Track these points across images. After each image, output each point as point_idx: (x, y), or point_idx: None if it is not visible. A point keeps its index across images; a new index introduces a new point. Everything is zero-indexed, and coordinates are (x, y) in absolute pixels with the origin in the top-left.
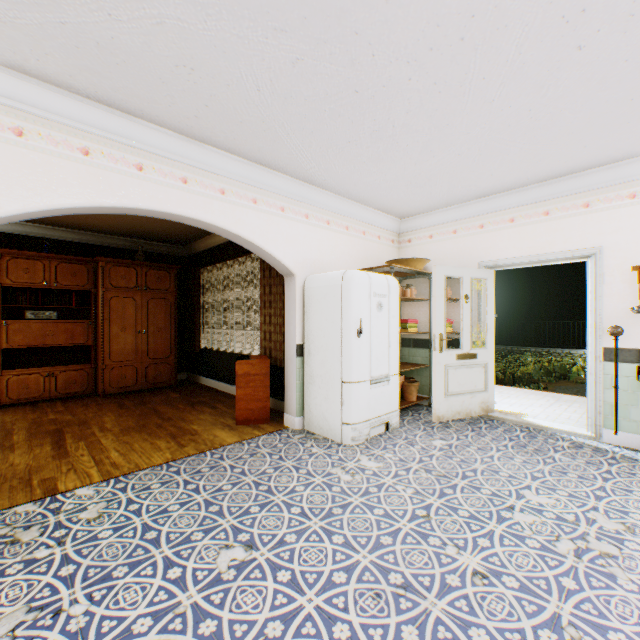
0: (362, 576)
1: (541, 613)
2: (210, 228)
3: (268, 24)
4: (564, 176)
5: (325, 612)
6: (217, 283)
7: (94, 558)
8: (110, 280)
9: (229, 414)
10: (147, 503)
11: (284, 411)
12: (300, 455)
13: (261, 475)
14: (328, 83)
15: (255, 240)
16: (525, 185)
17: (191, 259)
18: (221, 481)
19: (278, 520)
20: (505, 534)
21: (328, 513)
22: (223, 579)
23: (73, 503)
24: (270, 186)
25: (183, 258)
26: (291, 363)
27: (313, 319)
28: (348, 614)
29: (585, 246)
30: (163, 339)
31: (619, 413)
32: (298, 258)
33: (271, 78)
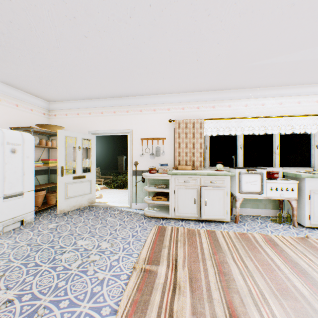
0: None
1: (31, 309)
2: None
3: None
4: (120, 97)
5: None
6: None
7: None
8: None
9: None
10: None
11: None
12: None
13: None
14: None
15: None
16: (106, 98)
17: None
18: None
19: None
20: (48, 269)
21: None
22: None
23: None
24: None
25: None
26: None
27: None
28: None
29: (127, 128)
30: None
31: (137, 196)
32: None
33: None
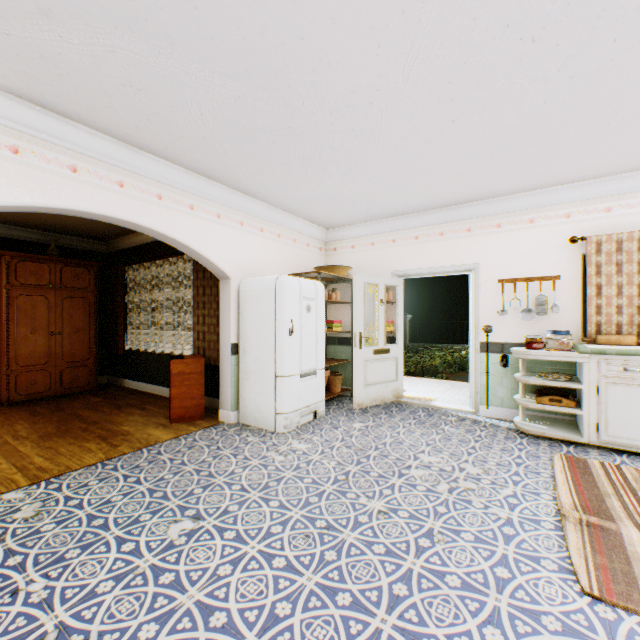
0: (295, 525)
1: (421, 529)
2: (146, 231)
3: (215, 69)
4: (453, 206)
5: (266, 553)
6: (144, 282)
7: (42, 547)
8: (17, 276)
9: (161, 414)
10: (88, 498)
11: (218, 408)
12: (237, 444)
13: (201, 463)
14: (265, 118)
15: (192, 244)
16: (426, 210)
17: (113, 256)
18: (162, 472)
19: (221, 496)
20: (403, 484)
21: (265, 486)
22: (176, 544)
23: (3, 507)
24: (207, 194)
25: (103, 254)
26: (227, 361)
27: (248, 320)
28: (284, 551)
29: (468, 262)
30: (81, 341)
31: (490, 392)
32: (234, 262)
33: (214, 107)
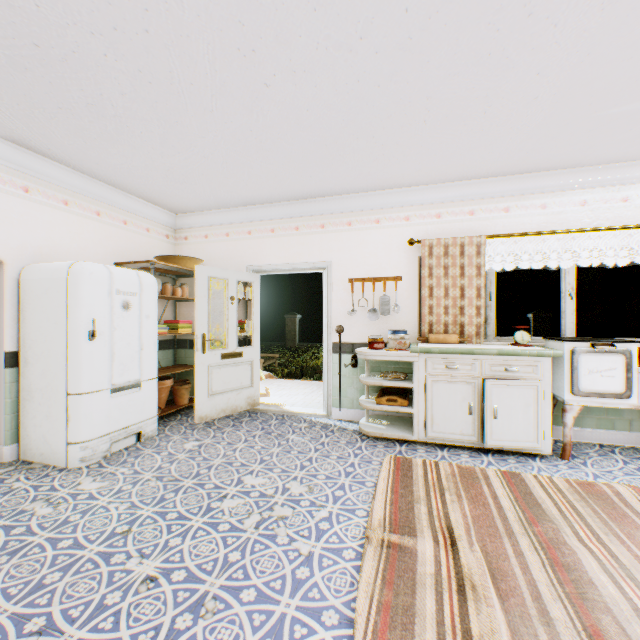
0: None
1: (192, 597)
2: None
3: None
4: (308, 199)
5: None
6: None
7: None
8: None
9: None
10: None
11: None
12: None
13: None
14: None
15: None
16: (281, 201)
17: None
18: None
19: None
20: (203, 526)
21: None
22: None
23: None
24: None
25: None
26: None
27: (32, 319)
28: None
29: (322, 260)
30: None
31: (342, 394)
32: (10, 241)
33: None
